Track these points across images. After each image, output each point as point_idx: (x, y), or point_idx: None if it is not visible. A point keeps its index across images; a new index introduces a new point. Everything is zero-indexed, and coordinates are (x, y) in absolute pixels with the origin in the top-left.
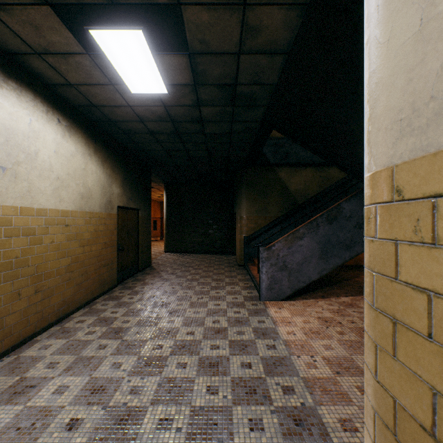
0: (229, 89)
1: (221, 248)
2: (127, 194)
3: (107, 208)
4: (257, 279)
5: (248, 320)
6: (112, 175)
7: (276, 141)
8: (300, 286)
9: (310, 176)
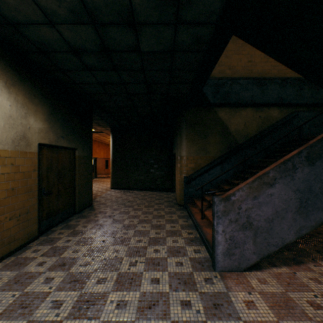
0: None
1: (161, 185)
2: (56, 130)
3: (18, 145)
4: (203, 230)
5: None
6: (28, 105)
7: (216, 81)
8: (270, 250)
9: (250, 116)
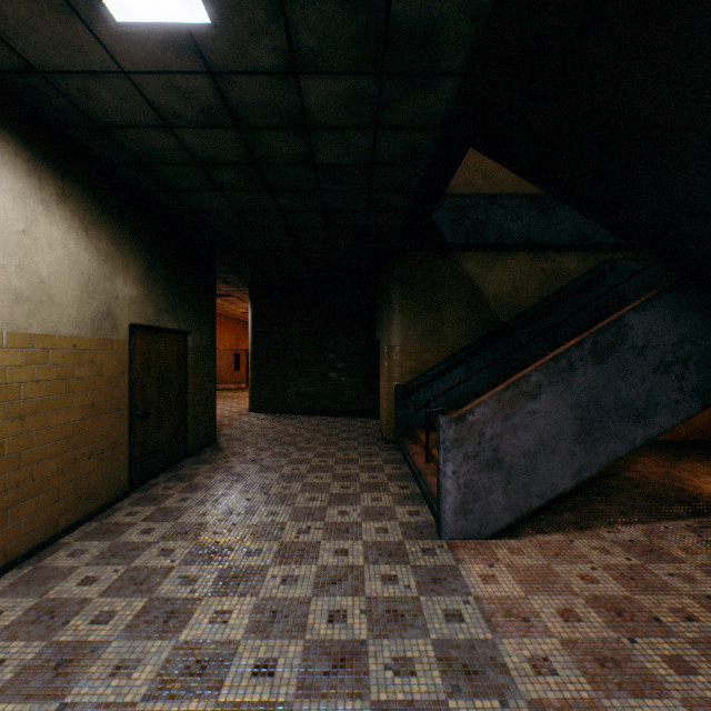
0: (371, 6)
1: (352, 405)
2: (157, 299)
3: (100, 328)
4: (427, 480)
5: (420, 609)
6: (114, 256)
7: (458, 201)
8: (532, 505)
9: (523, 268)
